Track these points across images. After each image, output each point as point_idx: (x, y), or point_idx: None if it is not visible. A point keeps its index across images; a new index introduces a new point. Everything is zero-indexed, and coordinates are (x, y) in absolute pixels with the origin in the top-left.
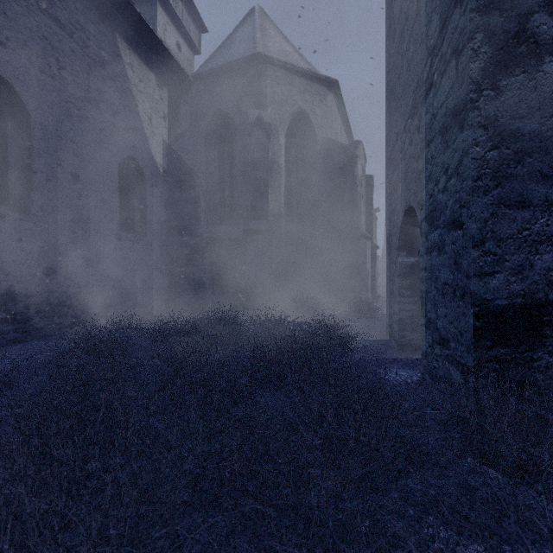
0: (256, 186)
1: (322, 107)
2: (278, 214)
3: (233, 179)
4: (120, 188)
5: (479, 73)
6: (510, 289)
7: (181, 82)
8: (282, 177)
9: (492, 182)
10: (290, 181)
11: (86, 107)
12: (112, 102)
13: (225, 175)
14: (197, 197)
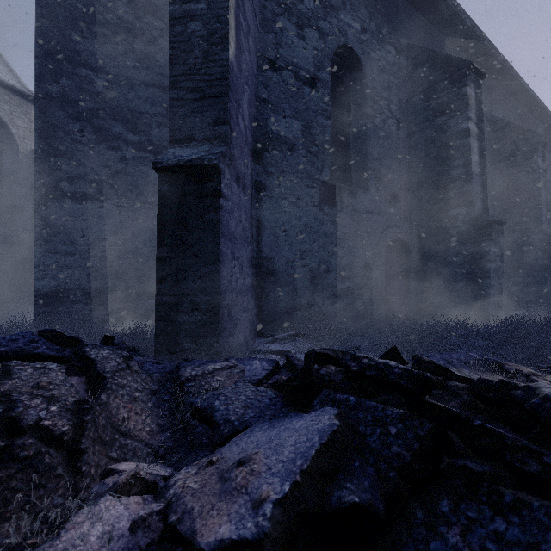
0: None
1: (26, 120)
2: None
3: None
4: None
5: (39, 198)
6: (51, 284)
7: None
8: None
9: (44, 243)
10: None
11: None
12: None
13: None
14: None
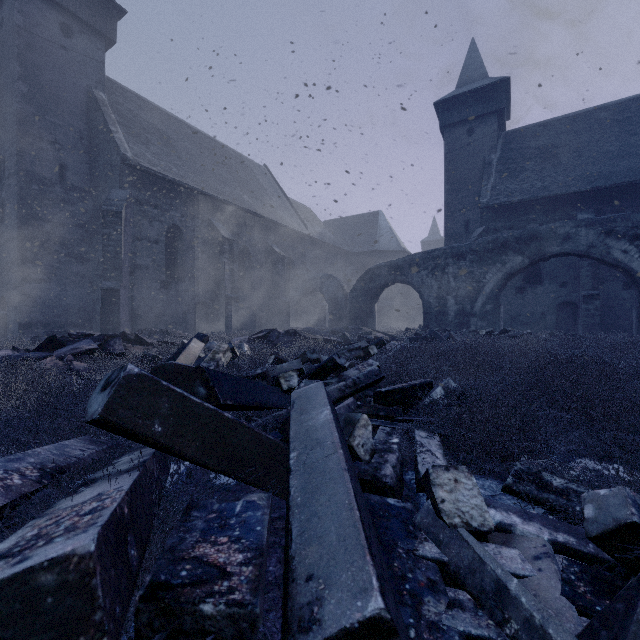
0: None
1: None
2: None
3: None
4: None
5: (20, 282)
6: (26, 320)
7: None
8: None
9: (22, 302)
10: None
11: None
12: None
13: None
14: None
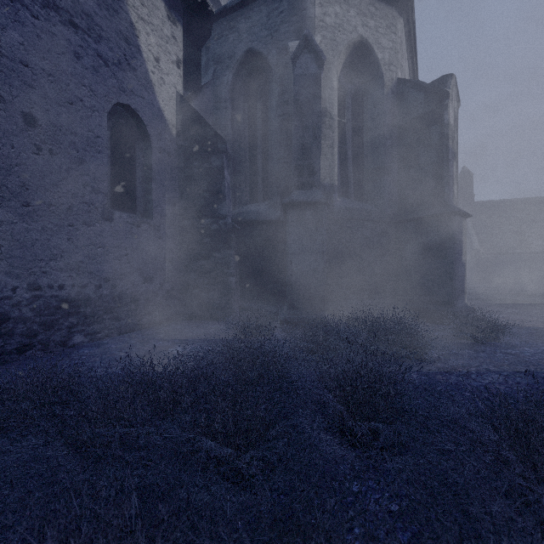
0: (301, 138)
1: (390, 36)
2: (330, 185)
3: (268, 143)
4: (113, 150)
5: None
6: None
7: (201, 19)
8: (335, 133)
9: None
10: (345, 141)
11: (50, 17)
12: (97, 21)
13: (256, 140)
14: (220, 166)
